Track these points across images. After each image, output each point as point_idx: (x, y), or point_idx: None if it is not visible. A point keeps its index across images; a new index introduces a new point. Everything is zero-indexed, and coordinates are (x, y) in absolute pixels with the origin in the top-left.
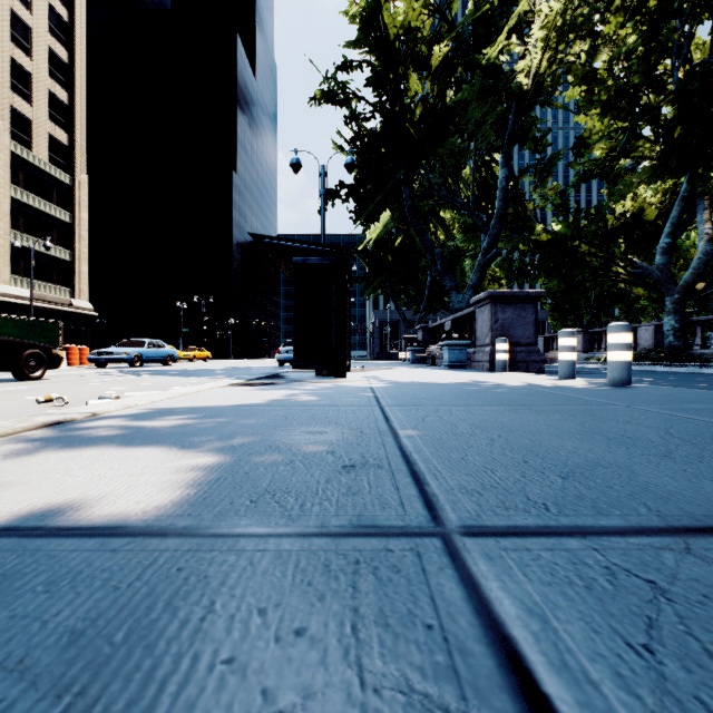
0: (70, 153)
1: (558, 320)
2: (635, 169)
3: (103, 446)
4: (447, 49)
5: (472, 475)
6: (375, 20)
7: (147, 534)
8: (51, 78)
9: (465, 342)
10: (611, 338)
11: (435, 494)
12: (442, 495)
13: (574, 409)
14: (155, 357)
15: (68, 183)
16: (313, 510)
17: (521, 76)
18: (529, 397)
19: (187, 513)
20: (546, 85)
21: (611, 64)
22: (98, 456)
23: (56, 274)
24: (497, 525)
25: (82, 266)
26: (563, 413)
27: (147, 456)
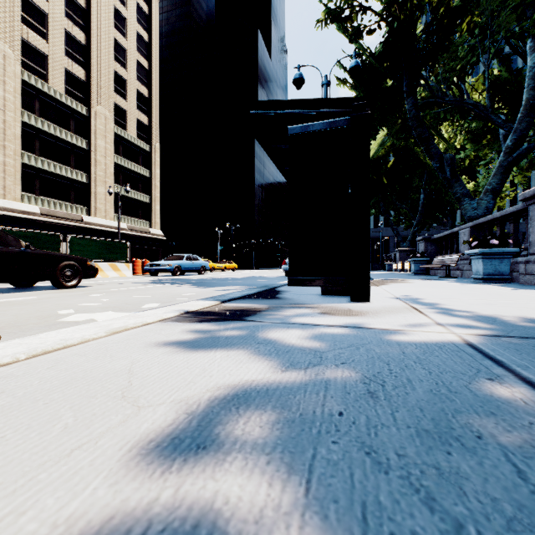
0: (149, 130)
1: None
2: None
3: None
4: None
5: None
6: None
7: None
8: (138, 81)
9: (508, 249)
10: None
11: None
12: None
13: None
14: (191, 267)
15: (148, 150)
16: None
17: None
18: None
19: None
20: None
21: None
22: None
23: (141, 212)
24: None
25: (156, 206)
26: None
27: None
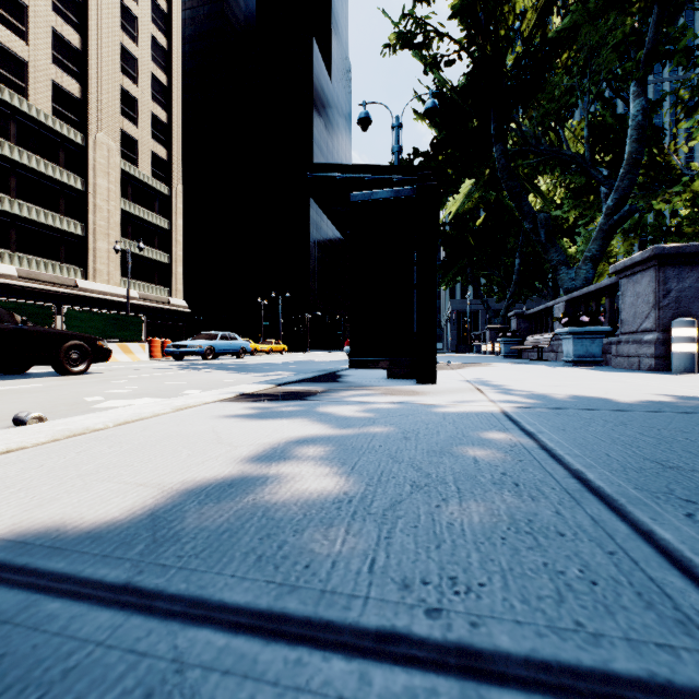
0: (169, 166)
1: None
2: None
3: None
4: None
5: None
6: None
7: None
8: (153, 101)
9: (600, 328)
10: None
11: None
12: None
13: None
14: (227, 349)
15: (167, 193)
16: None
17: None
18: None
19: None
20: None
21: None
22: None
23: (157, 276)
24: None
25: (178, 268)
26: None
27: None
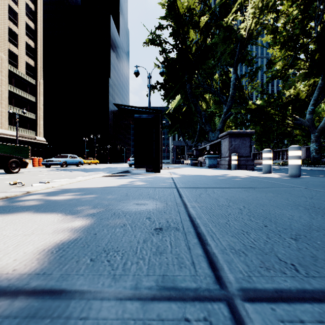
0: (35, 70)
1: (259, 145)
2: (296, 74)
3: (20, 212)
4: (207, 18)
5: (236, 236)
6: (174, 5)
7: (3, 295)
8: (27, 36)
9: (216, 155)
10: (290, 153)
11: (214, 253)
12: (220, 254)
13: (278, 190)
14: (72, 162)
15: (34, 83)
16: (131, 269)
17: (242, 31)
18: (252, 183)
19: (43, 271)
20: (254, 35)
21: (284, 24)
22: (13, 220)
23: (29, 125)
24: (266, 288)
25: (41, 121)
26: (273, 192)
27: (41, 220)
